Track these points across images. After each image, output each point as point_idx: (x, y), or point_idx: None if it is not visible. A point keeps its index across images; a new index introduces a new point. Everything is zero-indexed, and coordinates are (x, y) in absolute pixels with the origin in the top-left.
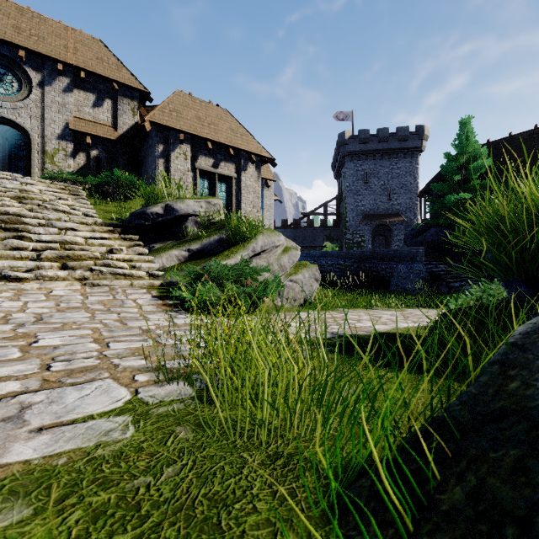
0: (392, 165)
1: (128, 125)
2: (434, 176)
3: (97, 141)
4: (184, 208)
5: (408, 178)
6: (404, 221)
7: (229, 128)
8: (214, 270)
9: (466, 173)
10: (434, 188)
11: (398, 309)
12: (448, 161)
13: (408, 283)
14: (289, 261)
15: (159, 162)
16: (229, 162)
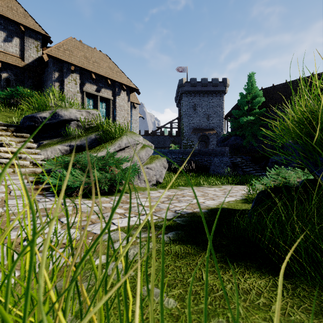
0: (209, 100)
1: (33, 58)
2: (233, 107)
3: (7, 67)
4: (68, 114)
5: (218, 108)
6: (216, 133)
7: (108, 66)
8: (83, 160)
9: (251, 105)
10: (233, 113)
11: (217, 186)
12: (241, 97)
13: (220, 169)
14: (145, 154)
15: (55, 85)
16: (108, 89)
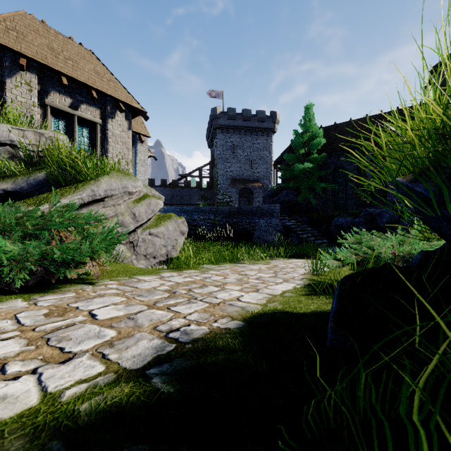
0: (254, 140)
1: None
2: (285, 149)
3: None
4: None
5: (265, 152)
6: (262, 186)
7: (93, 70)
8: None
9: (308, 148)
10: (285, 158)
11: (263, 261)
12: (295, 137)
13: (268, 235)
14: (146, 211)
15: None
16: (92, 106)
